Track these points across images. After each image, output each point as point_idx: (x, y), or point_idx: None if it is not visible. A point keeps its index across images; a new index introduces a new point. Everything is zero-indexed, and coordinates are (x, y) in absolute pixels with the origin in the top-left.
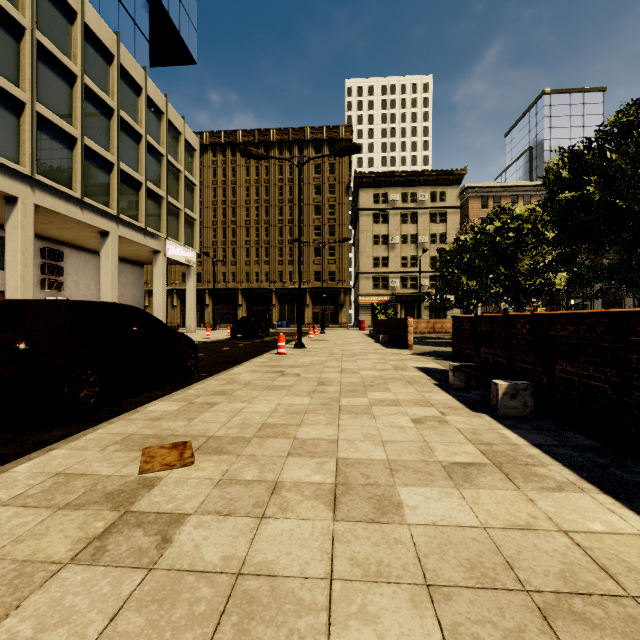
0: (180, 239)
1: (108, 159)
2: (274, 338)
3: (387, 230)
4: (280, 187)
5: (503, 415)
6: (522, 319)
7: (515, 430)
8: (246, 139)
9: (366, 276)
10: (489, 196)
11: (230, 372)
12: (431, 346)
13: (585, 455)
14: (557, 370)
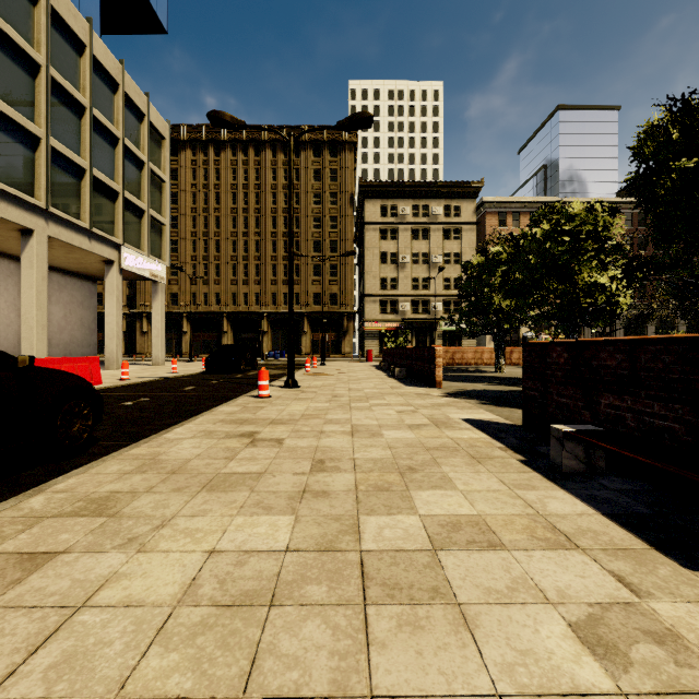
0: (142, 247)
1: (30, 130)
2: None
3: (396, 247)
4: (273, 194)
5: None
6: None
7: None
8: (232, 136)
9: (373, 299)
10: (507, 212)
11: (162, 437)
12: (461, 382)
13: None
14: None
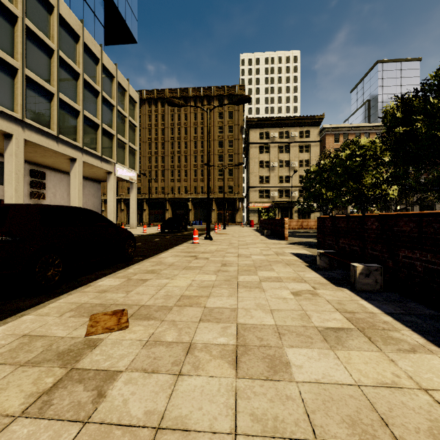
0: (126, 164)
1: (76, 108)
2: (190, 232)
3: (269, 157)
4: (195, 128)
5: (359, 289)
6: (372, 218)
7: (370, 301)
8: (171, 95)
9: (254, 189)
10: (340, 134)
11: (159, 256)
12: (301, 238)
13: (427, 322)
14: (400, 256)
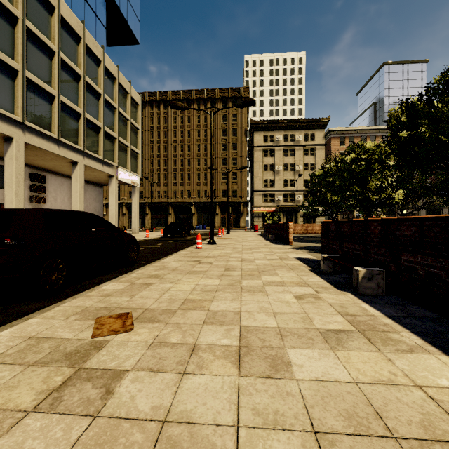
0: (128, 167)
1: (77, 111)
2: (194, 237)
3: (273, 161)
4: (198, 131)
5: (362, 293)
6: (375, 222)
7: (372, 304)
8: (174, 97)
9: (258, 193)
10: (346, 137)
11: (162, 261)
12: (305, 243)
13: (427, 324)
14: (402, 260)
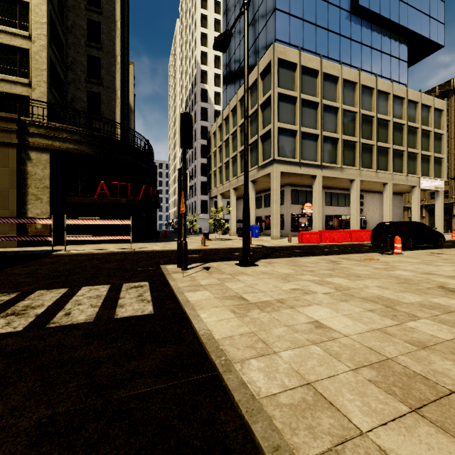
0: (430, 175)
1: (387, 147)
2: None
3: None
4: None
5: None
6: None
7: None
8: None
9: None
10: None
11: None
12: None
13: None
14: None
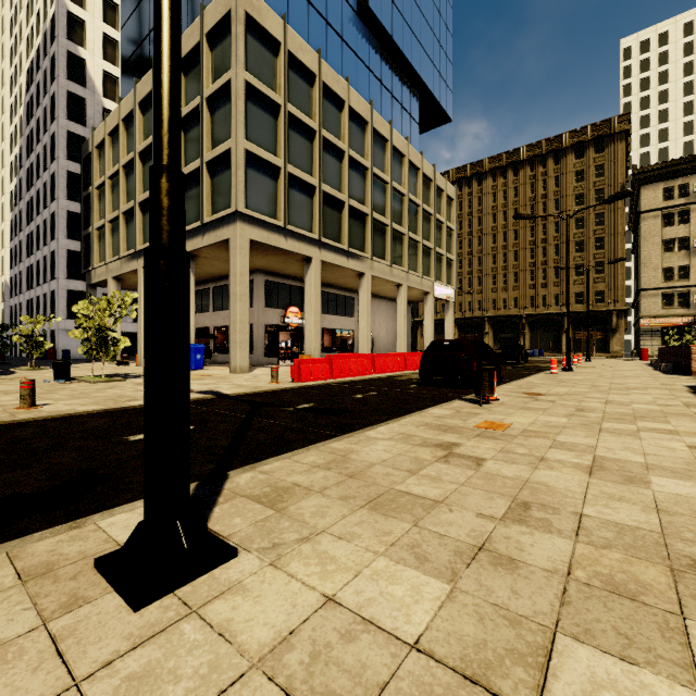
0: (442, 280)
1: (402, 232)
2: (534, 364)
3: (687, 231)
4: (531, 206)
5: None
6: None
7: None
8: (492, 165)
9: (651, 293)
10: None
11: (525, 380)
12: None
13: None
14: None
